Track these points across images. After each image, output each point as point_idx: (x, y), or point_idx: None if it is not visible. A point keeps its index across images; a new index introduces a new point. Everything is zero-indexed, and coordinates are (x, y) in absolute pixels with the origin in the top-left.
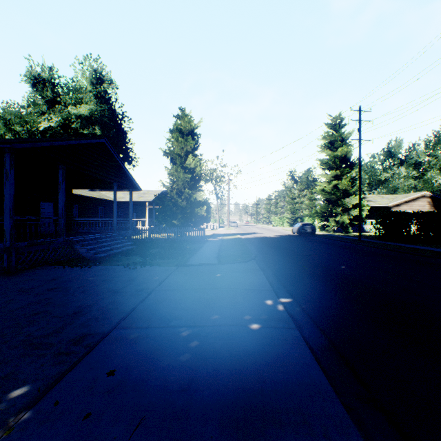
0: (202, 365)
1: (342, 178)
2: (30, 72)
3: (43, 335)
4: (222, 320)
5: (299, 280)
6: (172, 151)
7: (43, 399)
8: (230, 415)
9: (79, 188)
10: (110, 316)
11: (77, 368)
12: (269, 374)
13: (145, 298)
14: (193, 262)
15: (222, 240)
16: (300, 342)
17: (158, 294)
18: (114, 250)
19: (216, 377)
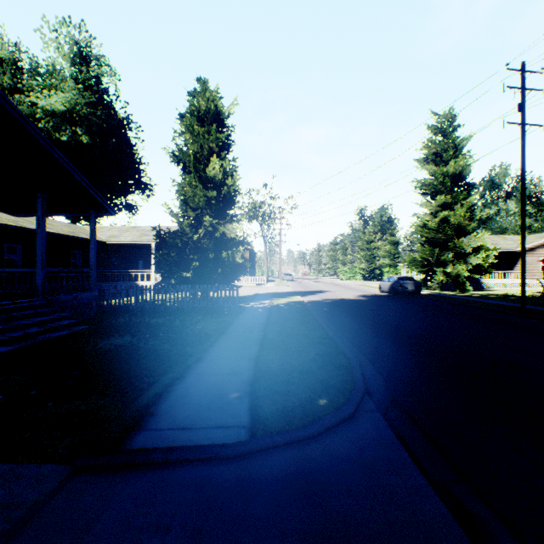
0: None
1: (453, 207)
2: None
3: None
4: None
5: None
6: (184, 153)
7: None
8: None
9: None
10: None
11: None
12: None
13: None
14: (158, 428)
15: (271, 309)
16: None
17: None
18: None
19: None
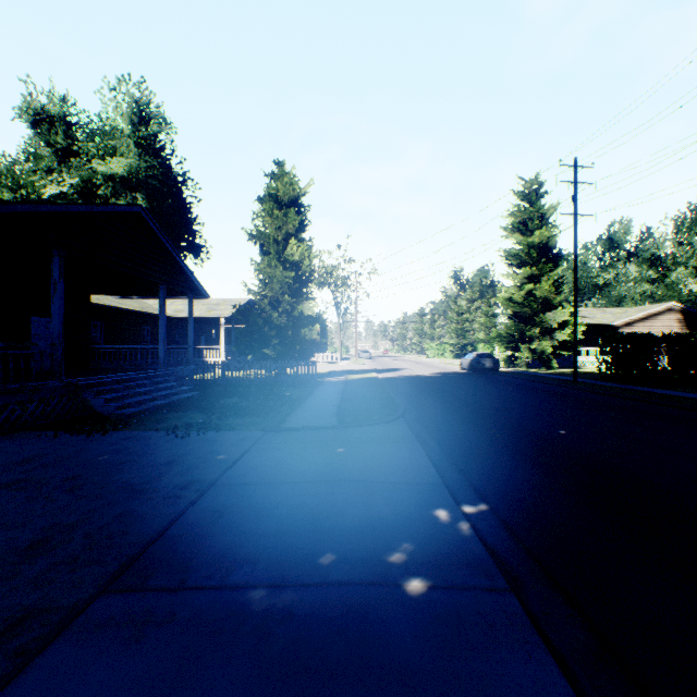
0: None
1: (540, 279)
2: (28, 103)
3: None
4: (346, 568)
5: (490, 460)
6: (263, 234)
7: None
8: None
9: (102, 293)
10: (105, 555)
11: None
12: None
13: (191, 506)
14: (295, 423)
15: (347, 382)
16: (529, 637)
17: (219, 495)
18: (156, 400)
19: None
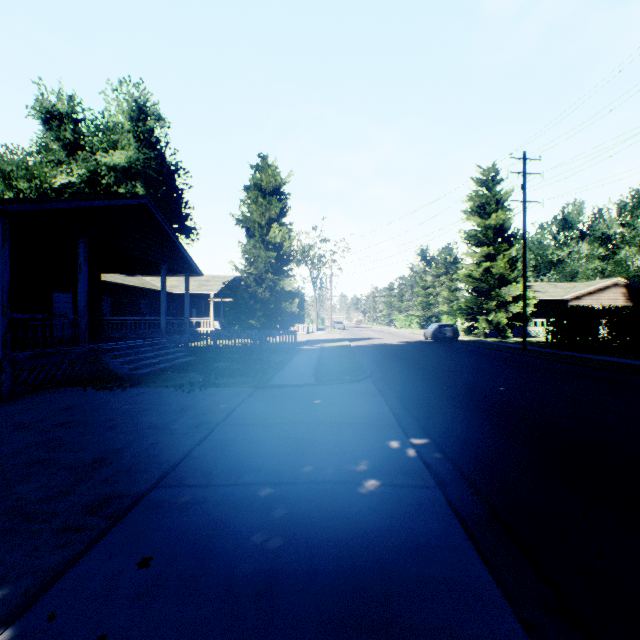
0: (290, 550)
1: (496, 258)
2: (41, 103)
3: (42, 498)
4: (322, 474)
5: (437, 409)
6: (249, 219)
7: (31, 609)
8: (335, 639)
9: (111, 272)
10: (149, 467)
11: (91, 554)
12: (397, 565)
13: (205, 438)
14: (279, 381)
15: (322, 349)
16: (444, 510)
17: (225, 432)
18: (161, 364)
19: (313, 571)
